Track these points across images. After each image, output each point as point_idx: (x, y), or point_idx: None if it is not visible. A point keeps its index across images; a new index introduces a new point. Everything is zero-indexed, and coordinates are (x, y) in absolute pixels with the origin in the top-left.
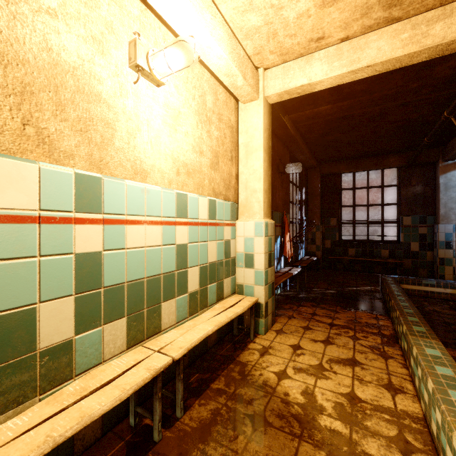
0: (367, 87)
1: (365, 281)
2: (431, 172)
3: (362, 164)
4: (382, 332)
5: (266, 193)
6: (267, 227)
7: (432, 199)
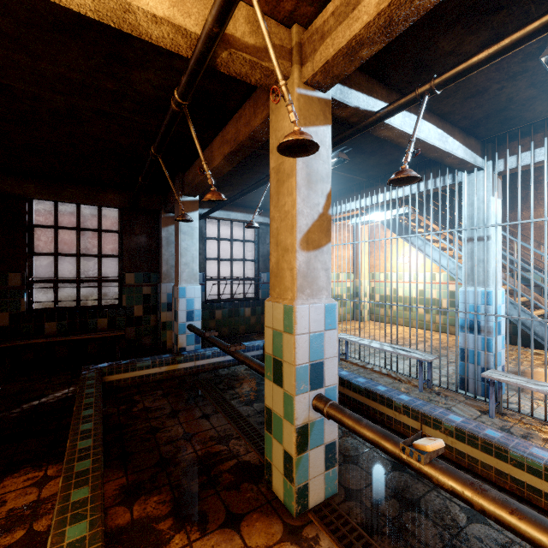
0: (17, 34)
1: (66, 375)
2: (155, 222)
3: (67, 191)
4: (35, 528)
5: None
6: None
7: (157, 254)
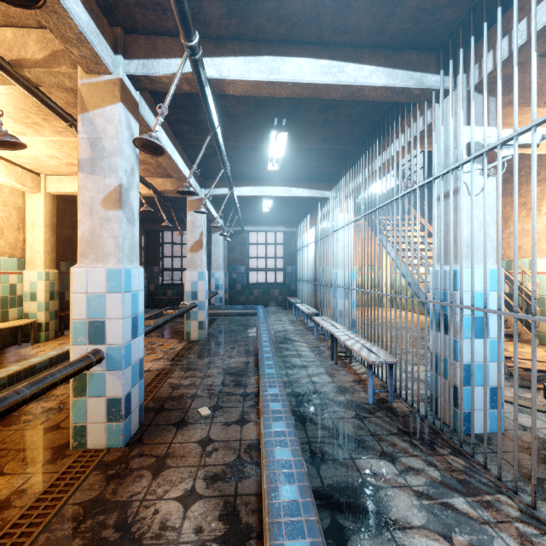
0: None
1: None
2: None
3: (174, 226)
4: None
5: (48, 253)
6: (49, 275)
7: None
